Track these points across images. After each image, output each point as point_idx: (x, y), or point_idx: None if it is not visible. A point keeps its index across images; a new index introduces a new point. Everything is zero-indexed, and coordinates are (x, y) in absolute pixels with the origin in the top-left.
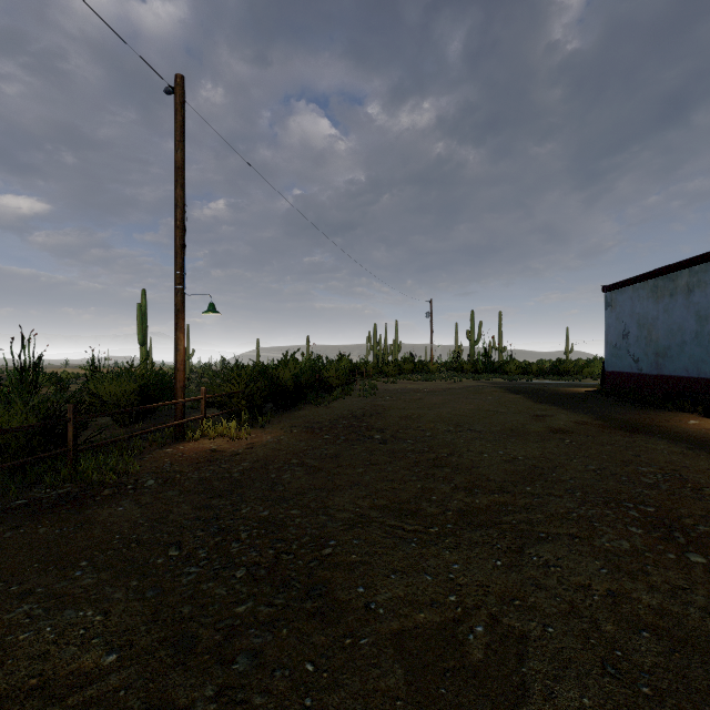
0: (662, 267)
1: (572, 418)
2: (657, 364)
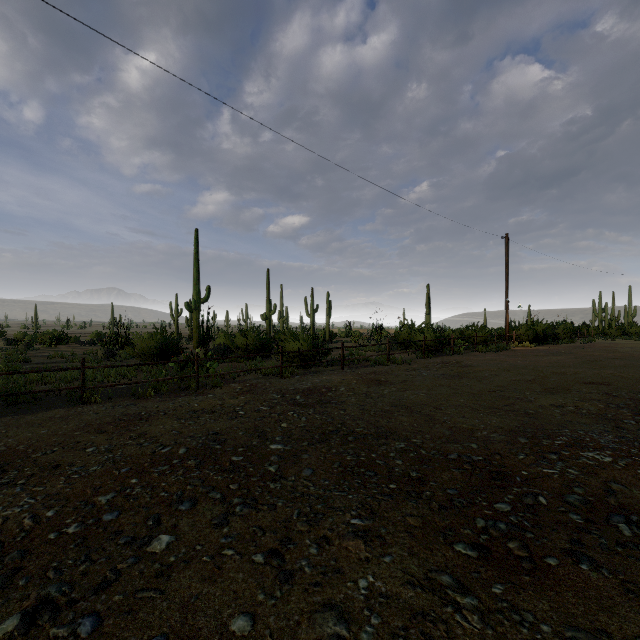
0: None
1: None
2: None
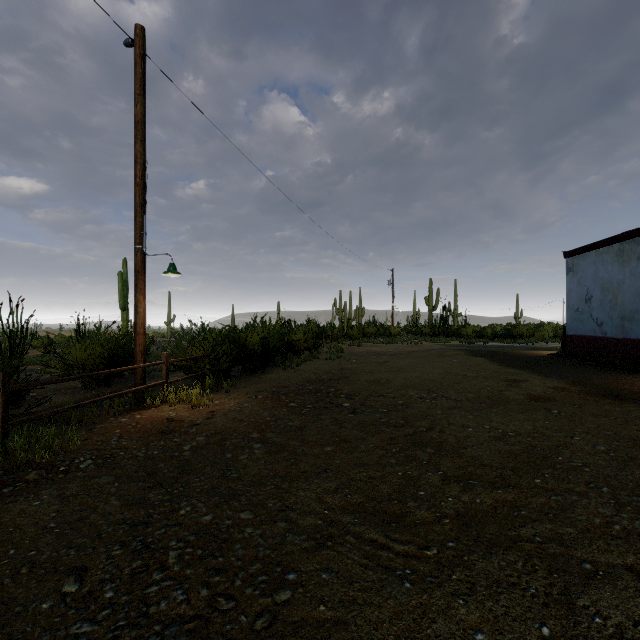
0: (629, 231)
1: (548, 384)
2: (623, 328)
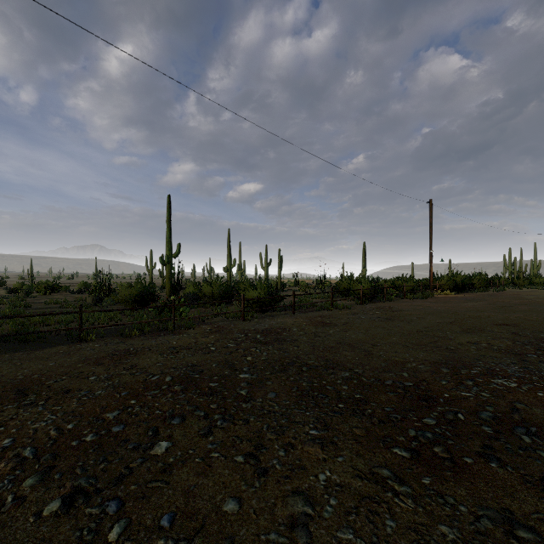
0: None
1: None
2: None
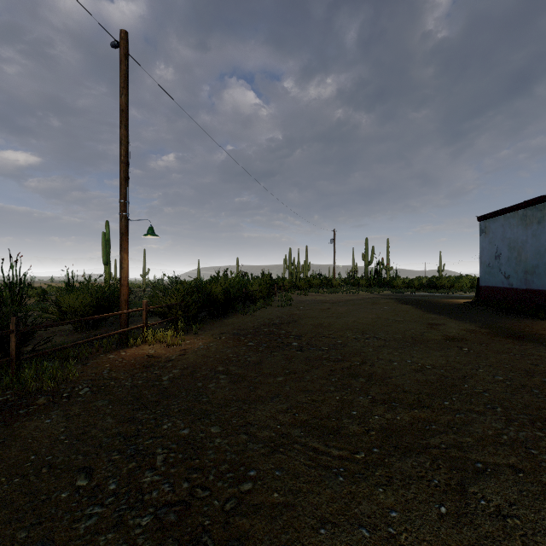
0: (531, 199)
1: (462, 327)
2: (526, 280)
